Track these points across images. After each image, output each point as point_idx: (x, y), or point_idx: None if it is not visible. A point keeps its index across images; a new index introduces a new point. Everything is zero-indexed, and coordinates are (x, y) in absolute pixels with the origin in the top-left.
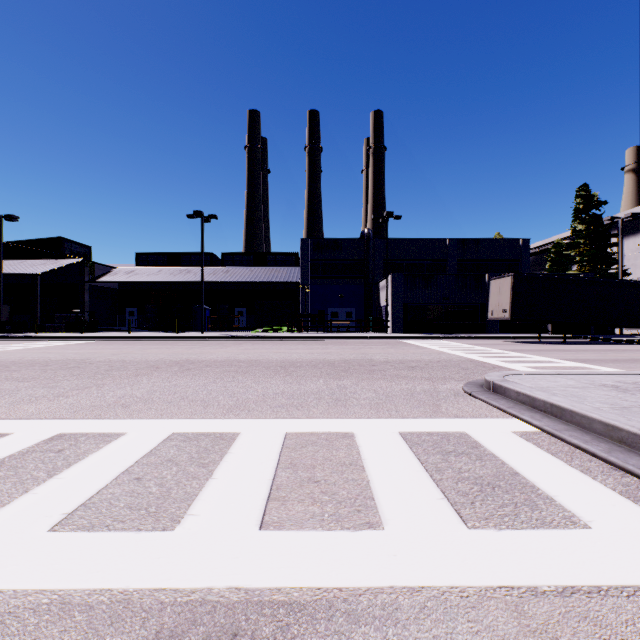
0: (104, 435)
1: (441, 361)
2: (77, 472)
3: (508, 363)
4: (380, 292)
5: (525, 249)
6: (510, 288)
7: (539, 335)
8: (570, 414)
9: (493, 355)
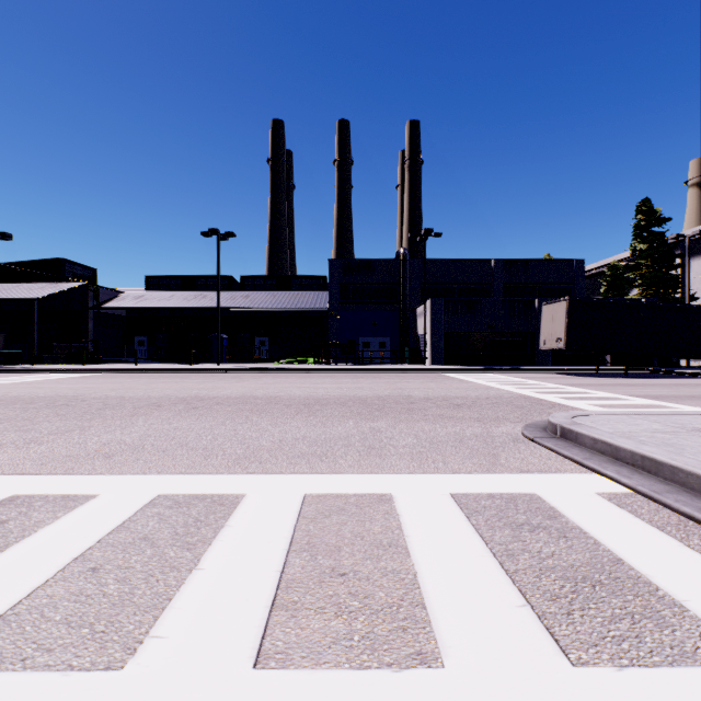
0: (68, 498)
1: (490, 398)
2: (13, 558)
3: (569, 400)
4: (417, 319)
5: (579, 271)
6: (565, 314)
7: (597, 367)
8: (670, 470)
9: (549, 390)
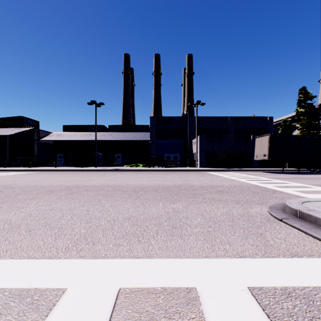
0: None
1: (236, 186)
2: None
3: (280, 188)
4: (192, 145)
5: (270, 122)
6: (268, 142)
7: (283, 169)
8: None
9: (265, 182)
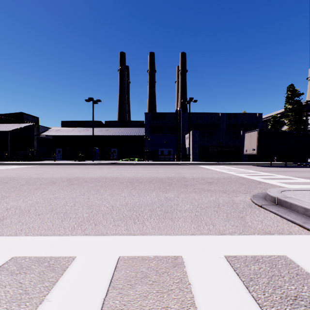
0: None
1: (225, 178)
2: None
3: (266, 179)
4: (185, 140)
5: (260, 118)
6: (256, 137)
7: (271, 162)
8: None
9: (253, 174)
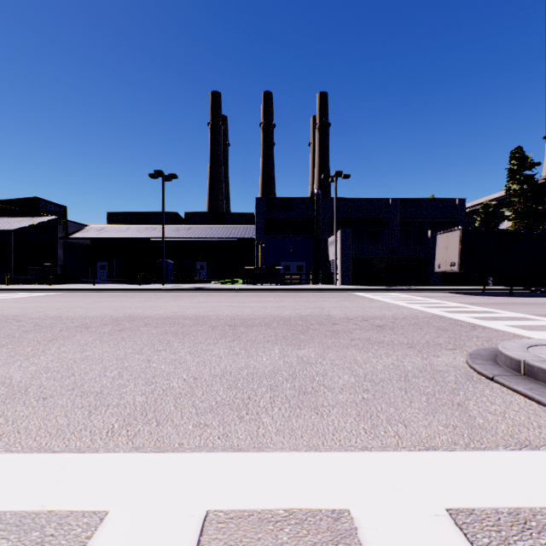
0: None
1: (407, 318)
2: None
3: (483, 320)
4: (329, 247)
5: (461, 208)
6: (459, 242)
7: (484, 287)
8: None
9: (456, 310)
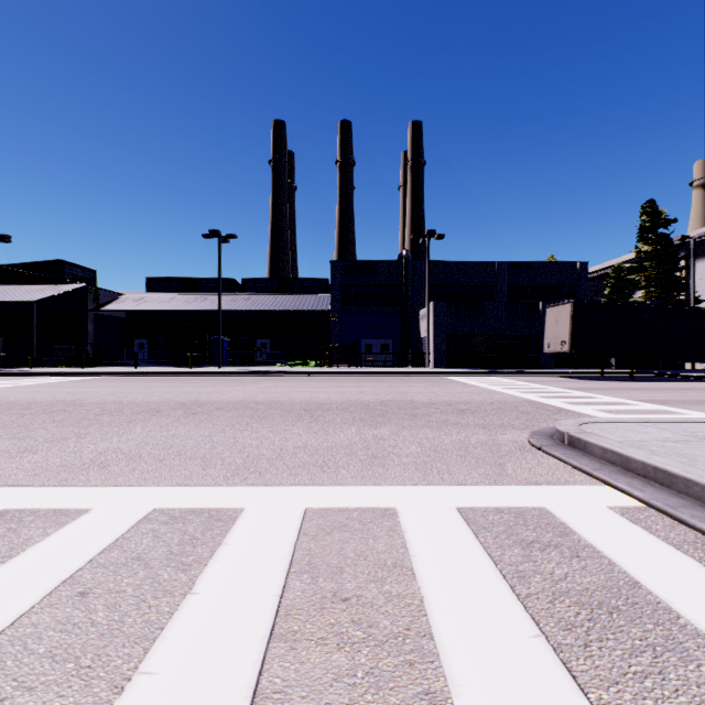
0: (60, 513)
1: (495, 403)
2: None
3: (574, 405)
4: (420, 322)
5: (583, 273)
6: (570, 317)
7: (602, 370)
8: (684, 483)
9: (554, 395)
